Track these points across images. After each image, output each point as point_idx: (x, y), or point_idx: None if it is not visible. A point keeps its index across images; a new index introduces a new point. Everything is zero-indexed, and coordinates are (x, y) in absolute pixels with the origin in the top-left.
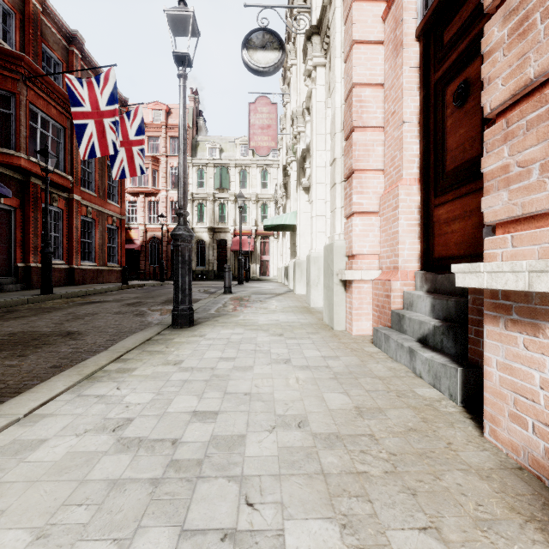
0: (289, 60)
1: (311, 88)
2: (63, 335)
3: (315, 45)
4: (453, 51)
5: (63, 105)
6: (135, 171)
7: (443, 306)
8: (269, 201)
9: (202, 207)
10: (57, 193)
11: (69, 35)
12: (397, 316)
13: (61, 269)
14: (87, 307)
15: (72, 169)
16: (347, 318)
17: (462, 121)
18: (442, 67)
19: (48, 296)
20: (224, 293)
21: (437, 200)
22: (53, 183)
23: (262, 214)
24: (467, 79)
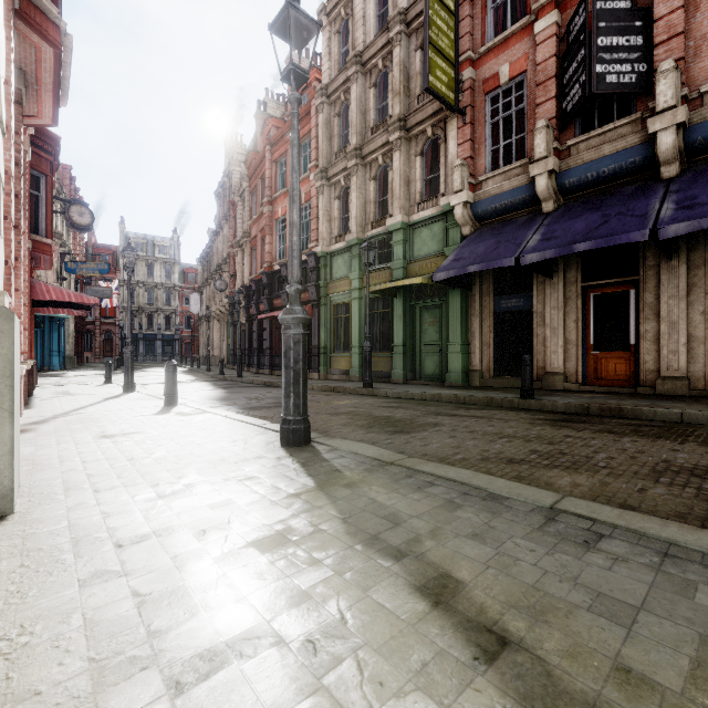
0: None
1: None
2: (395, 431)
3: None
4: None
5: None
6: None
7: None
8: None
9: None
10: None
11: None
12: None
13: None
14: (671, 446)
15: None
16: None
17: None
18: None
19: None
20: None
21: None
22: None
23: None
24: None
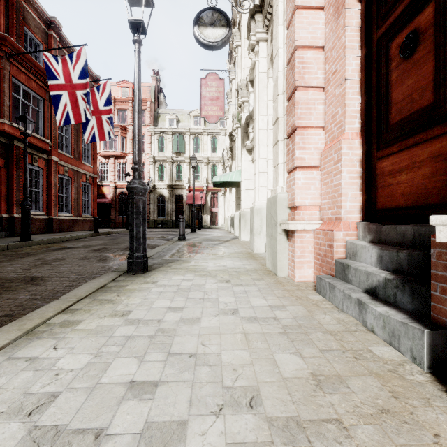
0: (235, 42)
1: (254, 61)
2: (26, 281)
3: (258, 22)
4: (399, 5)
5: (43, 80)
6: (104, 136)
7: (393, 258)
8: (218, 163)
9: (163, 167)
10: (37, 155)
11: (48, 21)
12: (341, 266)
13: (41, 219)
14: (58, 253)
15: (51, 134)
16: (290, 265)
17: (410, 72)
18: (385, 22)
19: (26, 242)
20: (179, 240)
21: (379, 153)
22: (34, 146)
23: (212, 173)
24: (416, 29)
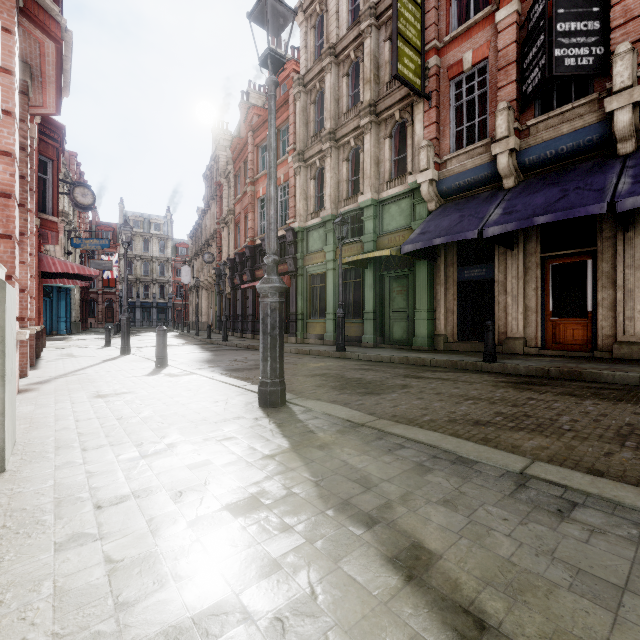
0: None
1: None
2: (366, 392)
3: None
4: None
5: None
6: None
7: None
8: None
9: None
10: None
11: None
12: None
13: None
14: (633, 409)
15: None
16: None
17: None
18: None
19: None
20: None
21: None
22: None
23: None
24: None
